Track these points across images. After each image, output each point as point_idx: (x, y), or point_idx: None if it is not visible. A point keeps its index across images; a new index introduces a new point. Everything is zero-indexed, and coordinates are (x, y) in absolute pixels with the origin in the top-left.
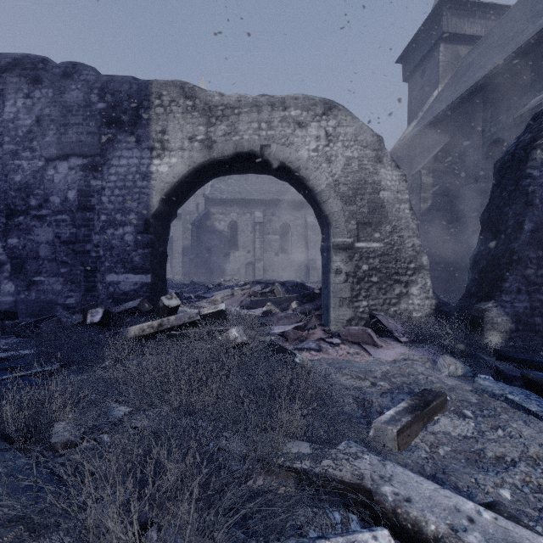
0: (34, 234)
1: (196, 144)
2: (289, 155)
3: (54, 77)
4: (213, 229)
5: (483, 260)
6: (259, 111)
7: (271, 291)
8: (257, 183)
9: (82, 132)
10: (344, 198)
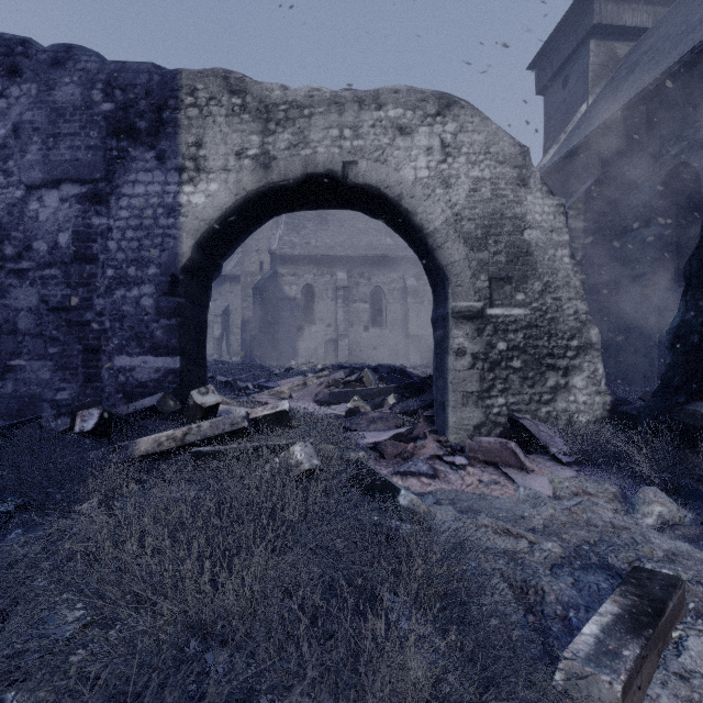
0: (10, 297)
1: (246, 162)
2: (386, 177)
3: (39, 66)
4: (282, 295)
5: (693, 335)
6: (340, 111)
7: (358, 379)
8: (340, 235)
9: (79, 146)
10: (470, 241)
